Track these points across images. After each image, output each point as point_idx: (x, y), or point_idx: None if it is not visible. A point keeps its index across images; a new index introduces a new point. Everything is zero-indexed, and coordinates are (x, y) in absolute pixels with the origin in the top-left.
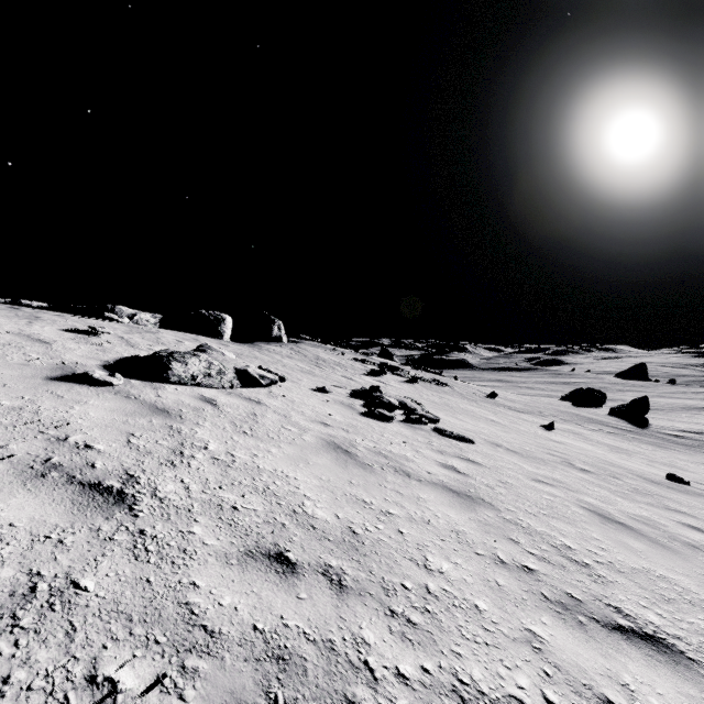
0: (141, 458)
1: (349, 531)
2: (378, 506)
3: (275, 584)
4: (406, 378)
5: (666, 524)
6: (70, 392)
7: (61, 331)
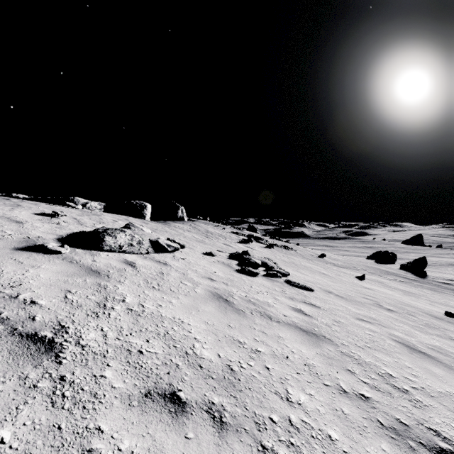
0: (73, 310)
1: (228, 369)
2: (250, 345)
3: (167, 424)
4: (265, 245)
5: (453, 352)
6: (29, 258)
7: (33, 214)
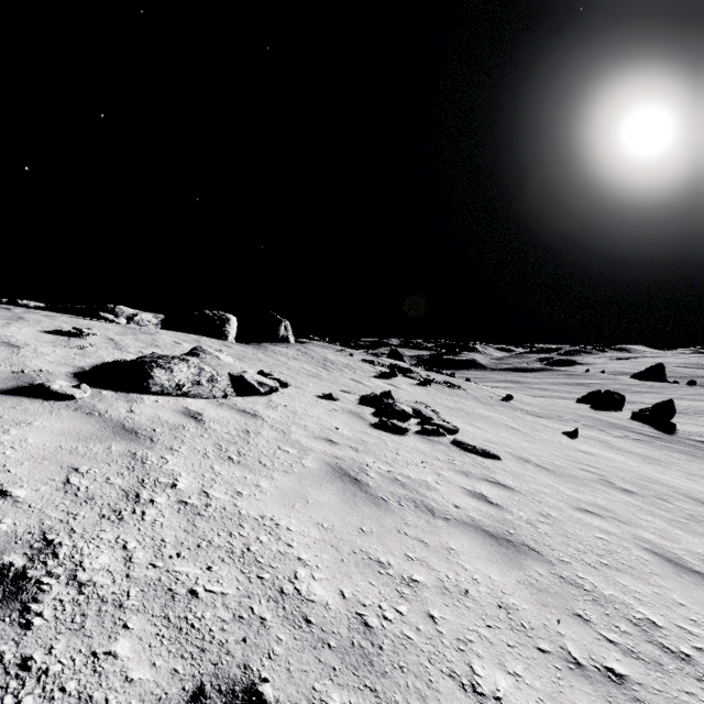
0: (75, 508)
1: (359, 624)
2: (398, 569)
3: None
4: (417, 381)
5: None
6: (15, 409)
7: (40, 333)
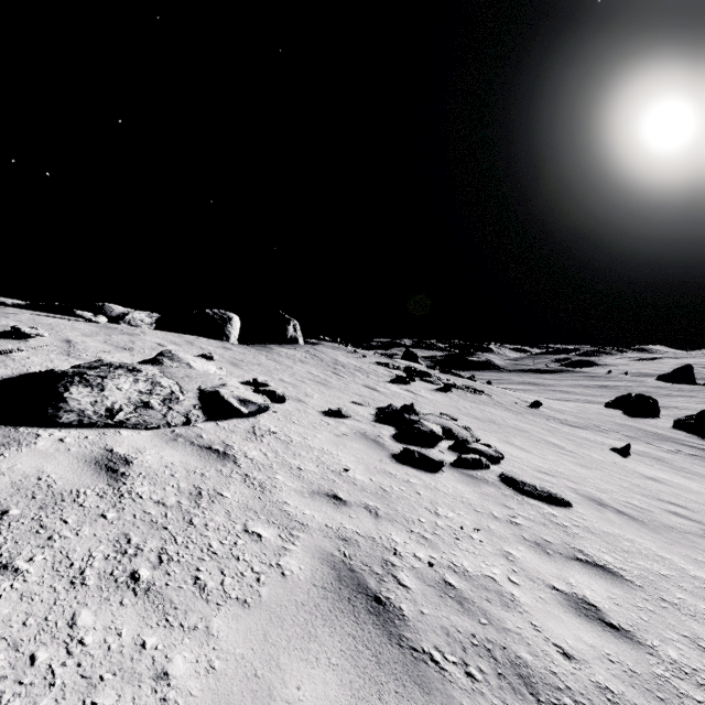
0: None
1: None
2: None
3: None
4: (437, 385)
5: None
6: None
7: None
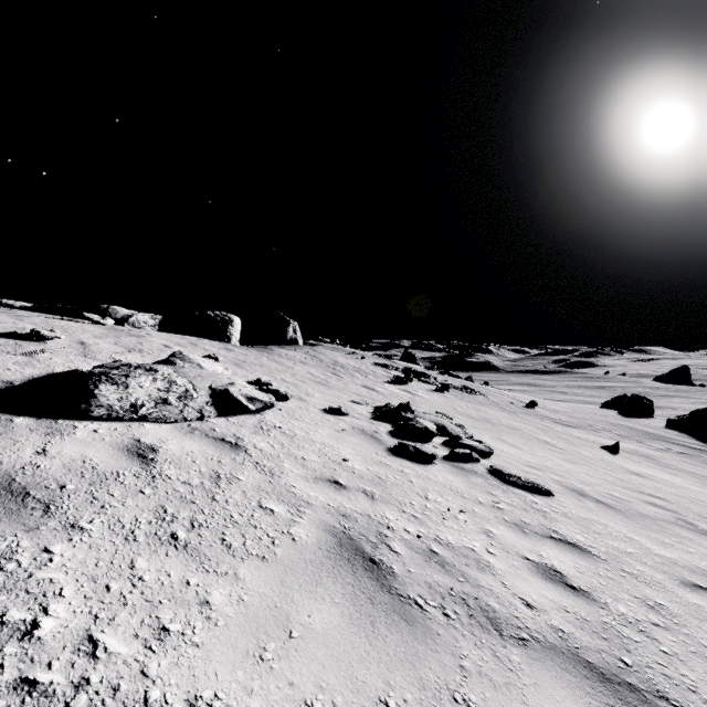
0: None
1: None
2: None
3: None
4: (434, 386)
5: None
6: None
7: None
